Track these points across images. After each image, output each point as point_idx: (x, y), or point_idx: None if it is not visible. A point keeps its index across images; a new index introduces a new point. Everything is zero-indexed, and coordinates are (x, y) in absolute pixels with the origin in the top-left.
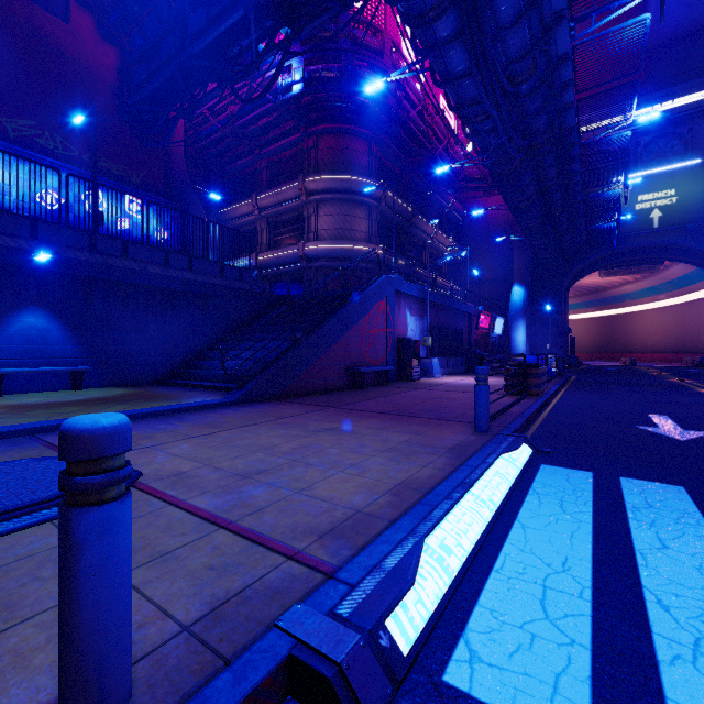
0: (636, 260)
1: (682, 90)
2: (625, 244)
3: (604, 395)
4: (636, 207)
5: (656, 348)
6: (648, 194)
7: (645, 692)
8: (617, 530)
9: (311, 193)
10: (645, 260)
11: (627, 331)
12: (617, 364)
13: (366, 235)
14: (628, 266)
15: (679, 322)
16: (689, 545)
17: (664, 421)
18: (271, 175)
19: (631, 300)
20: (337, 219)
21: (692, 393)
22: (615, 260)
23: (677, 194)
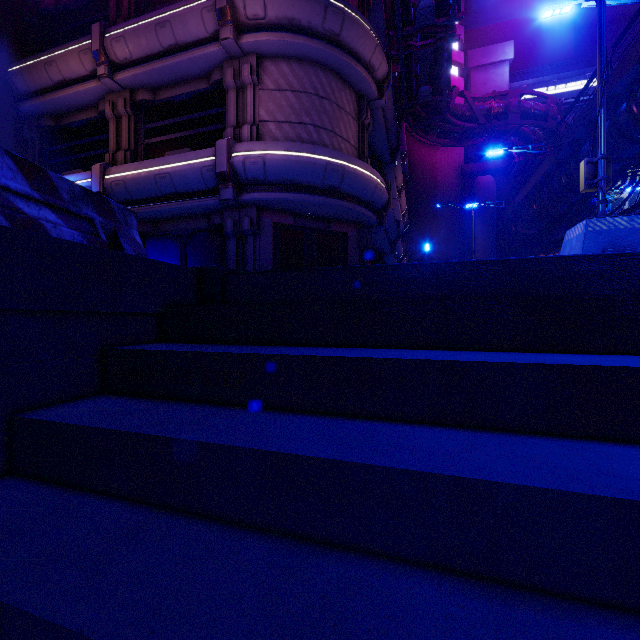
0: None
1: None
2: None
3: None
4: None
5: None
6: None
7: None
8: None
9: (247, 27)
10: None
11: None
12: None
13: (355, 153)
14: None
15: None
16: None
17: None
18: (139, 0)
19: None
20: (304, 102)
21: None
22: None
23: None
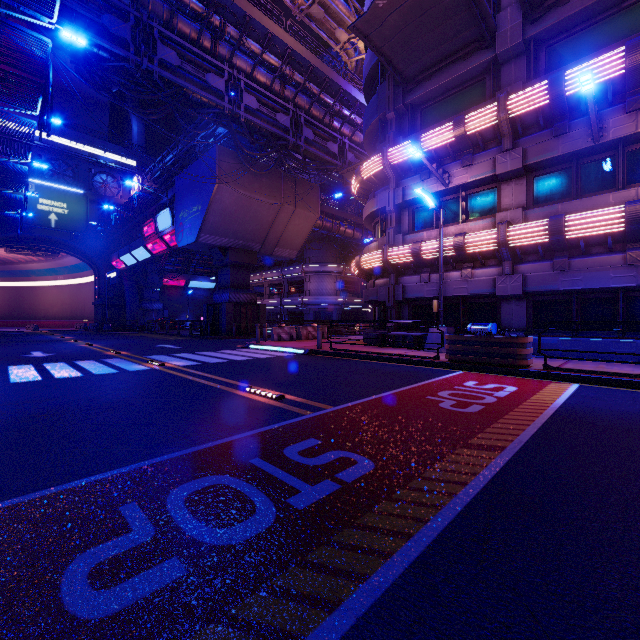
0: (39, 246)
1: (73, 135)
2: (29, 233)
3: (6, 347)
4: (38, 206)
5: (57, 316)
6: (48, 200)
7: (7, 380)
8: (5, 372)
9: None
10: (46, 248)
11: (33, 302)
12: (23, 330)
13: None
14: (33, 250)
15: (73, 298)
16: (26, 370)
17: (38, 353)
18: None
19: (37, 276)
20: None
21: (63, 342)
22: (21, 243)
23: (68, 208)
